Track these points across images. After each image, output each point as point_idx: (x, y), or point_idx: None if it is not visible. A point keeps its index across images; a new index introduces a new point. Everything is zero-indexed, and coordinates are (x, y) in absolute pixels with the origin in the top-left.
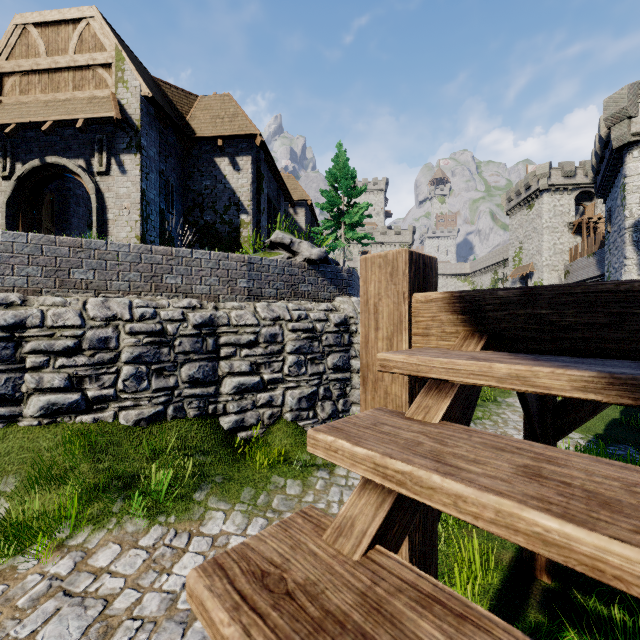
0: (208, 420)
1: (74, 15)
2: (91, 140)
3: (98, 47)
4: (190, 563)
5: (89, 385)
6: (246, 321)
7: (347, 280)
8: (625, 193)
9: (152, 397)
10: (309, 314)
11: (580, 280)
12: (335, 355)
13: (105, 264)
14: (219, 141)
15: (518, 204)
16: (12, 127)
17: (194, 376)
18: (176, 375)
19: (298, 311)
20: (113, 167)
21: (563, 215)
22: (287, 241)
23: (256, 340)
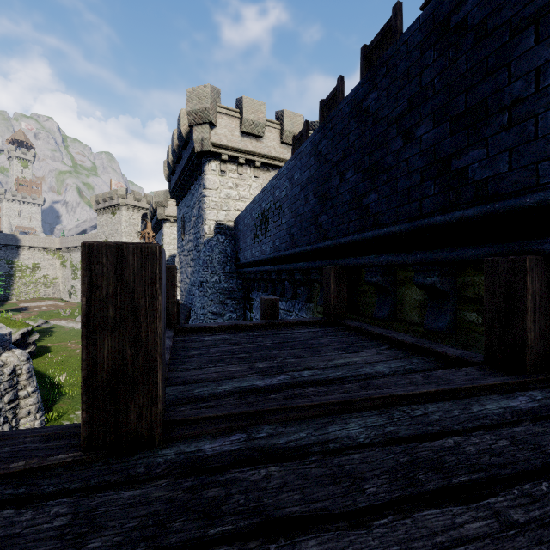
0: None
1: None
2: None
3: None
4: None
5: None
6: None
7: (9, 340)
8: (163, 243)
9: None
10: None
11: None
12: (10, 394)
13: None
14: None
15: (105, 208)
16: None
17: None
18: None
19: None
20: None
21: (135, 226)
22: None
23: None
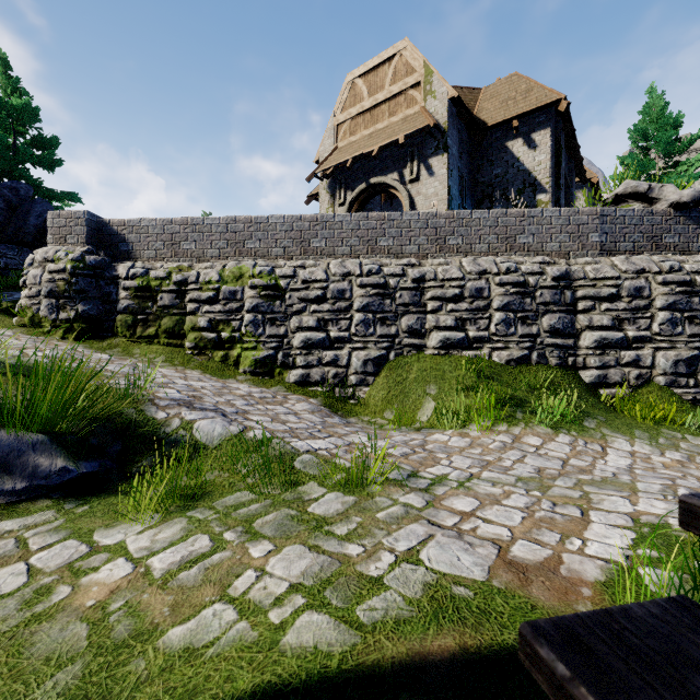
0: (568, 371)
1: (390, 54)
2: (403, 155)
3: (409, 72)
4: (619, 460)
5: (469, 327)
6: (604, 274)
7: None
8: None
9: (518, 342)
10: (682, 266)
11: None
12: None
13: (470, 230)
14: (514, 122)
15: None
16: (350, 161)
17: (554, 326)
18: (537, 324)
19: (668, 262)
20: (422, 173)
21: None
22: (643, 188)
23: (616, 294)
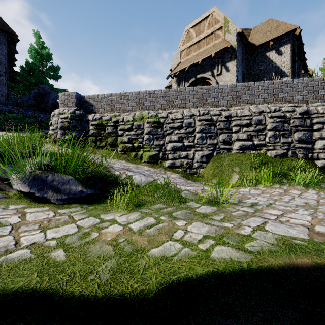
0: (309, 160)
1: (206, 15)
2: (213, 63)
3: (216, 22)
4: None
5: (254, 139)
6: None
7: None
8: None
9: (281, 146)
10: None
11: None
12: None
13: (254, 92)
14: (270, 42)
15: None
16: (187, 68)
17: (301, 138)
18: (291, 137)
19: None
20: (223, 70)
21: None
22: None
23: None
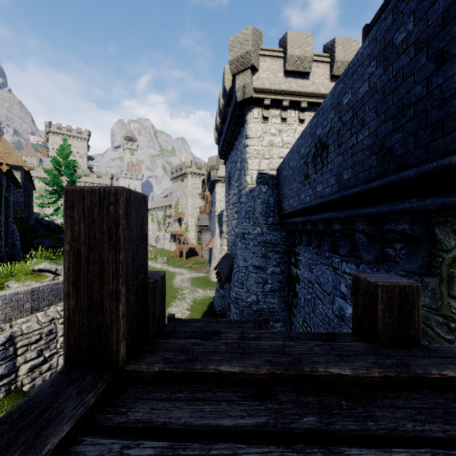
0: (12, 395)
1: None
2: None
3: None
4: None
5: None
6: (33, 328)
7: None
8: (216, 200)
9: None
10: None
11: (204, 225)
12: None
13: None
14: None
15: (177, 177)
16: None
17: (2, 374)
18: None
19: None
20: None
21: (197, 189)
22: (54, 270)
23: (40, 337)
